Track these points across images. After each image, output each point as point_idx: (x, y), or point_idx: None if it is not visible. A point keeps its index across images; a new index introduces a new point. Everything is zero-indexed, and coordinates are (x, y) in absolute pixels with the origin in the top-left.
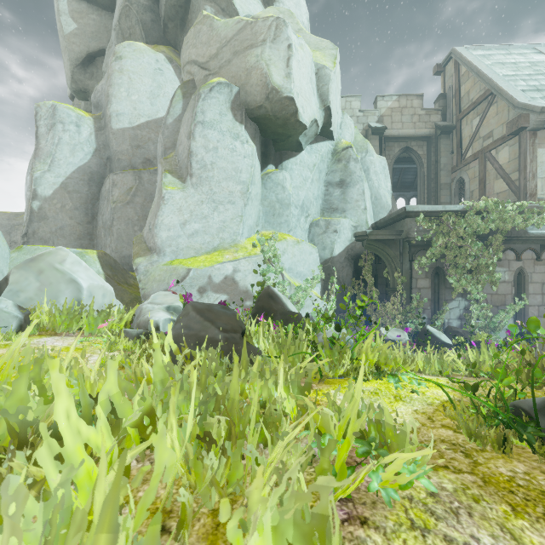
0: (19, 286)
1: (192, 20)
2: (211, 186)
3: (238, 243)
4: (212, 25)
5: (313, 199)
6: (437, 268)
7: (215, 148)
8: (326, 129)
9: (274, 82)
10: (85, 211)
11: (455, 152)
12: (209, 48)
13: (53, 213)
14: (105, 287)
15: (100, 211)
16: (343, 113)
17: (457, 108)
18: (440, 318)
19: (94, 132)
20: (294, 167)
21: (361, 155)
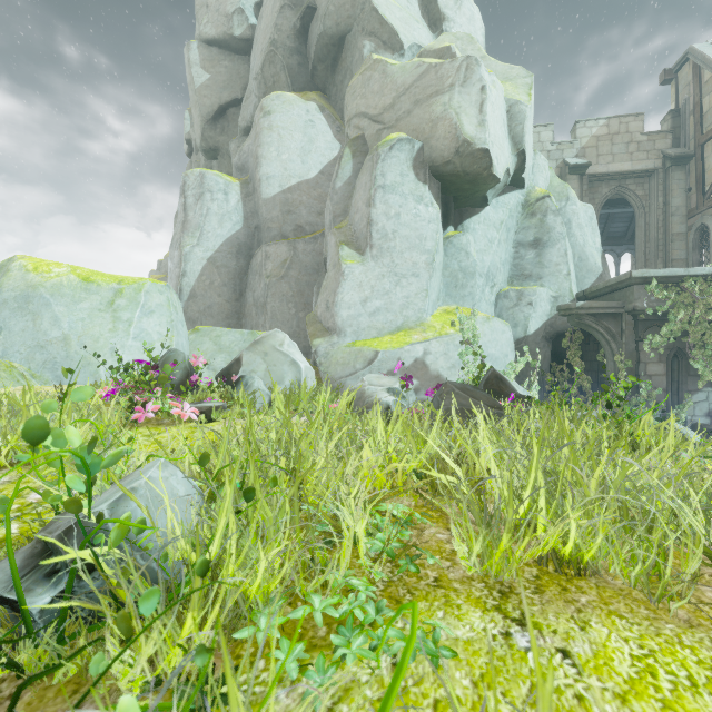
0: (250, 367)
1: (346, 59)
2: (393, 258)
3: (423, 322)
4: (385, 71)
5: (500, 265)
6: (675, 350)
7: (397, 214)
8: (516, 177)
9: (466, 133)
10: (233, 287)
11: (693, 189)
12: (383, 98)
13: (201, 290)
14: (312, 369)
15: (249, 287)
16: (535, 153)
17: (697, 129)
18: (680, 414)
19: (242, 199)
20: (477, 227)
21: (559, 204)
